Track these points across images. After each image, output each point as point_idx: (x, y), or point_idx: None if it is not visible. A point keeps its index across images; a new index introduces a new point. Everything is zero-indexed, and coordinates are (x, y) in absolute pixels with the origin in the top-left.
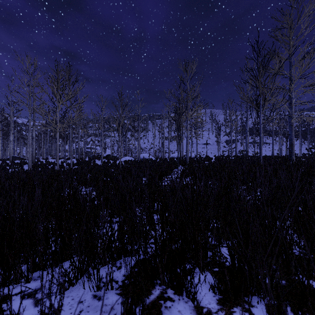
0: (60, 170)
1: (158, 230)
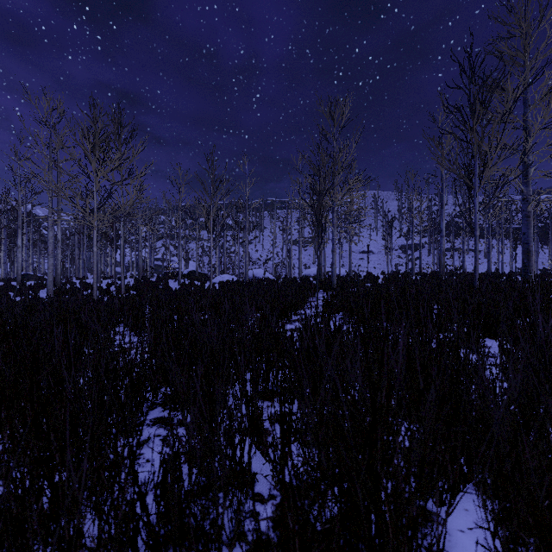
0: (99, 299)
1: (264, 519)
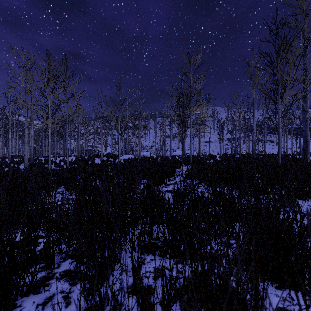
0: (52, 170)
1: None
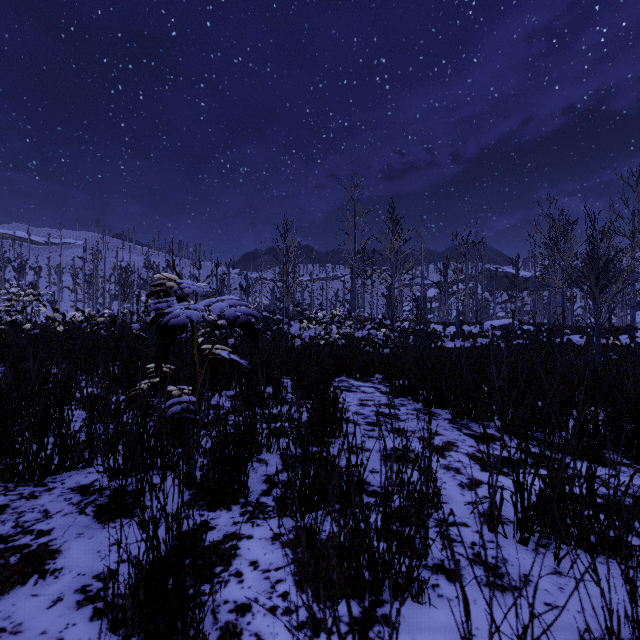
0: None
1: None
